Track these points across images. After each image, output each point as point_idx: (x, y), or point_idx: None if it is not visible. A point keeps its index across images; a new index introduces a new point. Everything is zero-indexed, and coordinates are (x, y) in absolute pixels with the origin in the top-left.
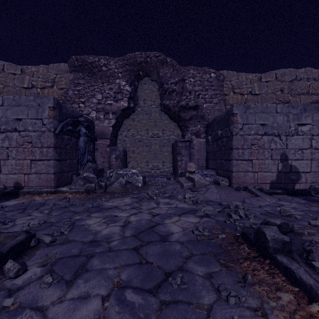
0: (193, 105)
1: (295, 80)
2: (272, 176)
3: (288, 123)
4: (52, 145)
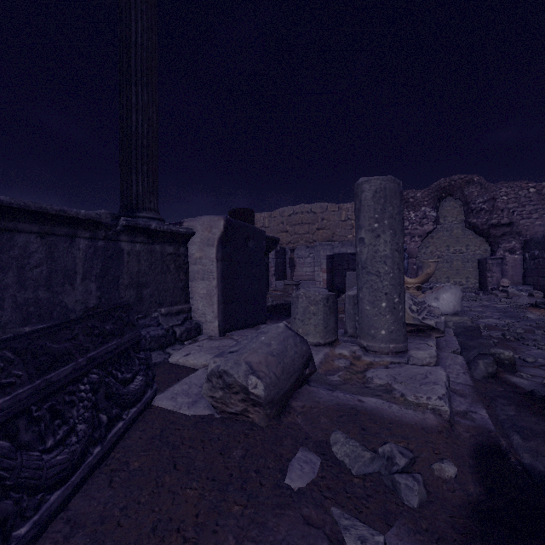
0: (506, 223)
1: None
2: None
3: None
4: None
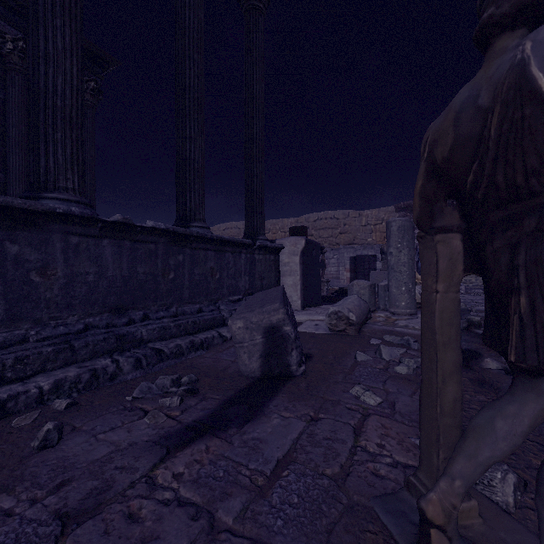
0: None
1: None
2: None
3: None
4: (415, 267)
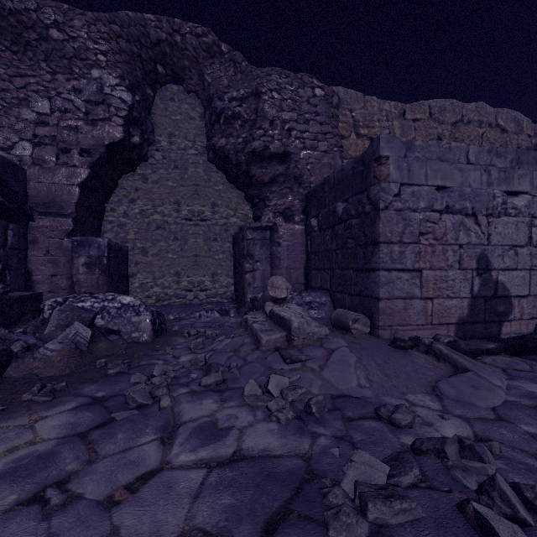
0: (279, 152)
1: (460, 124)
2: (461, 307)
3: (490, 189)
4: None
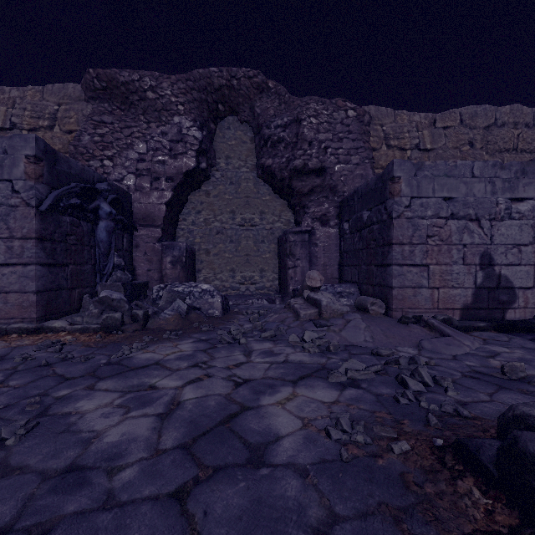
0: (316, 168)
1: (494, 127)
2: (465, 296)
3: (493, 197)
4: (33, 234)
